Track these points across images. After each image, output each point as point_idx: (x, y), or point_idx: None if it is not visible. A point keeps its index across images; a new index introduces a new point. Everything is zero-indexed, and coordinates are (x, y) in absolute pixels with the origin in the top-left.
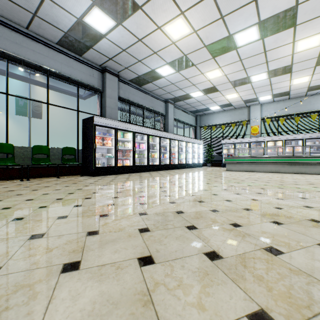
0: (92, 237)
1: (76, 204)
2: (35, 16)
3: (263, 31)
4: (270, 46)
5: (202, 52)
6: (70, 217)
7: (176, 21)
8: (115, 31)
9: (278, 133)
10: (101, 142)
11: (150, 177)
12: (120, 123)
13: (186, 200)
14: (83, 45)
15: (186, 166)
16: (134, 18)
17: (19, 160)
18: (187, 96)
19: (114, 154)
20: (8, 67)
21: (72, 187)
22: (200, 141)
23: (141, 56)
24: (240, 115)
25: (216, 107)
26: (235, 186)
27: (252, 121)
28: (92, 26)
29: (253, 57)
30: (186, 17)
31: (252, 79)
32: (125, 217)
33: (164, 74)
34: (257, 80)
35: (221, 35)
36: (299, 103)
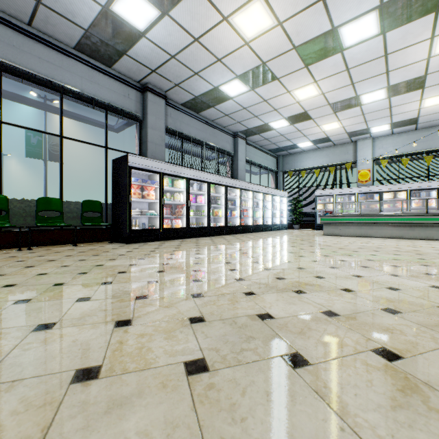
0: (80, 389)
1: (82, 296)
2: (39, 4)
3: (385, 21)
4: (394, 45)
5: (290, 58)
6: (59, 326)
7: (251, 7)
8: (159, 26)
9: (399, 180)
10: (139, 193)
11: (212, 245)
12: (167, 165)
13: (273, 288)
14: (113, 50)
15: (263, 228)
16: (187, 3)
17: (19, 219)
18: (265, 127)
19: (158, 210)
20: (1, 82)
21: (89, 261)
22: (284, 192)
23: (199, 66)
24: (341, 155)
25: (307, 144)
26: (348, 262)
27: (359, 163)
28: (125, 18)
29: (367, 65)
30: (266, 0)
31: (363, 99)
32: (161, 329)
33: (232, 93)
34: (370, 101)
35: (319, 29)
36: (432, 136)
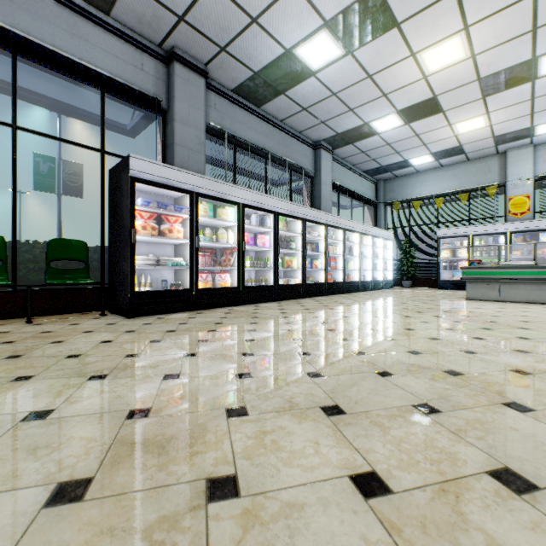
0: None
1: None
2: None
3: None
4: None
5: None
6: None
7: None
8: None
9: None
10: (153, 228)
11: (282, 322)
12: (204, 179)
13: None
14: None
15: (359, 286)
16: None
17: None
18: (363, 130)
19: (189, 258)
20: None
21: None
22: (389, 232)
23: (258, 2)
24: (479, 175)
25: (425, 159)
26: None
27: (511, 185)
28: None
29: None
30: None
31: (543, 65)
32: None
33: (316, 63)
34: None
35: None
36: None
